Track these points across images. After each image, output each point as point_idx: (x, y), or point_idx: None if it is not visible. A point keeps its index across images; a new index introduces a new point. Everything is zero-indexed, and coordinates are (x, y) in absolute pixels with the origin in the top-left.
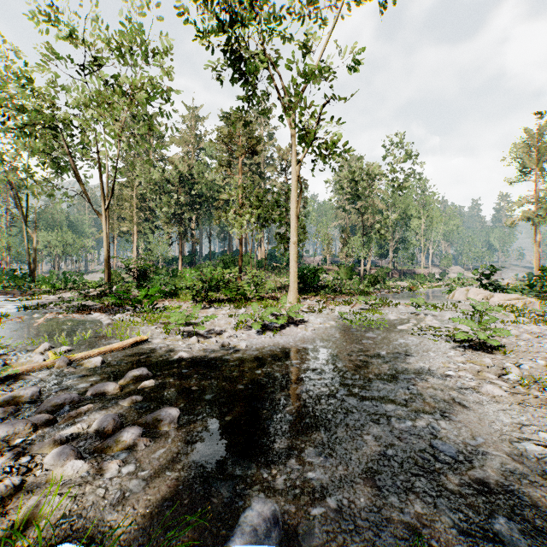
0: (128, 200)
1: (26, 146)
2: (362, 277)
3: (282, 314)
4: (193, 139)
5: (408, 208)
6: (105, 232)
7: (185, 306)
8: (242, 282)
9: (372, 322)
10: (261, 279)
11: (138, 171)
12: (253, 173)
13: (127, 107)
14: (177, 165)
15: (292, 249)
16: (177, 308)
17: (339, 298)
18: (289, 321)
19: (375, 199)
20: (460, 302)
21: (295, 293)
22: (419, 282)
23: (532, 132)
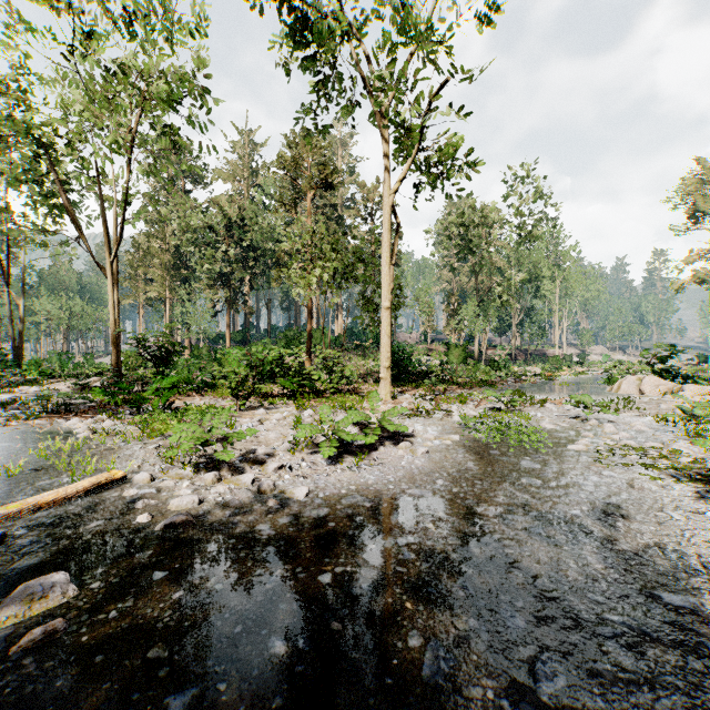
0: (158, 255)
1: (6, 175)
2: (477, 360)
3: (371, 423)
4: (247, 174)
5: (537, 267)
6: (111, 294)
7: (222, 404)
8: (309, 368)
9: (523, 437)
10: (339, 362)
11: (164, 209)
12: (327, 219)
13: (139, 108)
14: (223, 206)
15: (384, 319)
16: (206, 408)
17: (452, 391)
18: (382, 434)
19: (493, 255)
20: (633, 398)
21: (388, 385)
22: (554, 367)
23: (706, 163)
